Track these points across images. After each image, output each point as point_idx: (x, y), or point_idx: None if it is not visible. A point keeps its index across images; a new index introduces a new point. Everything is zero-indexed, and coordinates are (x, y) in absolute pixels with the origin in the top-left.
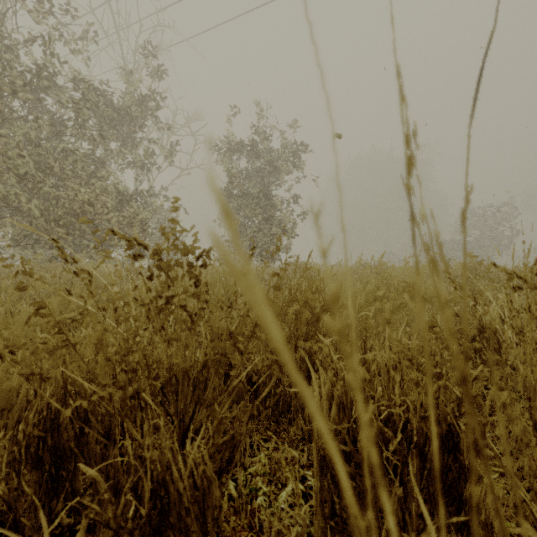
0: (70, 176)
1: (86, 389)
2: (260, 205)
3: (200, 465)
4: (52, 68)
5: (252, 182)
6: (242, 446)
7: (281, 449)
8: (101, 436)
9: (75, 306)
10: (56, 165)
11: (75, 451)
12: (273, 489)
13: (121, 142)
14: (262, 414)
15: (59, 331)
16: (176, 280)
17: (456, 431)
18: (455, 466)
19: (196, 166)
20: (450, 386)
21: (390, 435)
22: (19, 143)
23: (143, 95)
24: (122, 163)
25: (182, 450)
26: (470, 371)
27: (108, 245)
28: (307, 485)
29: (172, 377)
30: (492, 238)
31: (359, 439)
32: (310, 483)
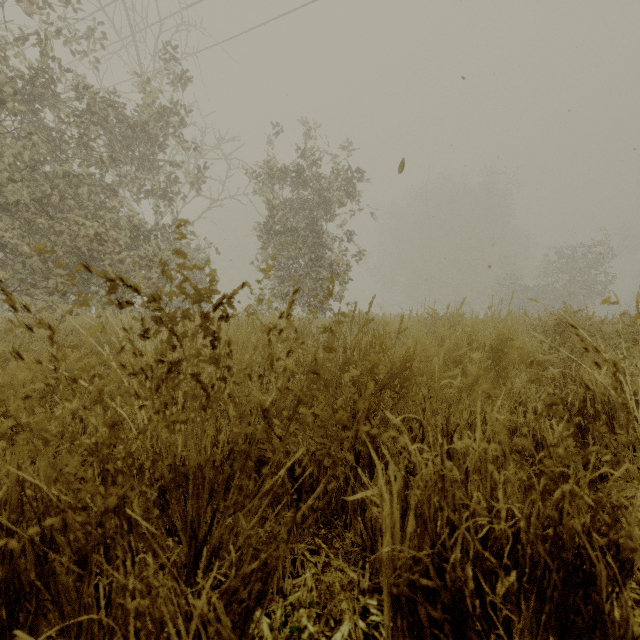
0: (73, 207)
1: (52, 495)
2: (307, 243)
3: (212, 622)
4: (51, 74)
5: (298, 216)
6: (280, 565)
7: (334, 565)
8: (75, 562)
9: (64, 370)
10: (56, 193)
11: (37, 585)
12: (322, 629)
13: (137, 166)
14: (308, 515)
15: (5, 414)
16: (185, 337)
17: (588, 556)
18: (588, 608)
19: (230, 196)
20: (580, 491)
21: (493, 562)
22: (10, 165)
23: (165, 108)
24: (139, 191)
25: (194, 576)
26: (610, 470)
27: (122, 291)
28: (370, 622)
29: (180, 474)
30: (583, 284)
31: (448, 569)
32: (375, 619)
